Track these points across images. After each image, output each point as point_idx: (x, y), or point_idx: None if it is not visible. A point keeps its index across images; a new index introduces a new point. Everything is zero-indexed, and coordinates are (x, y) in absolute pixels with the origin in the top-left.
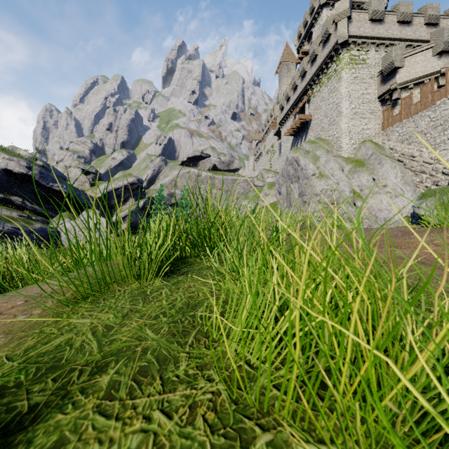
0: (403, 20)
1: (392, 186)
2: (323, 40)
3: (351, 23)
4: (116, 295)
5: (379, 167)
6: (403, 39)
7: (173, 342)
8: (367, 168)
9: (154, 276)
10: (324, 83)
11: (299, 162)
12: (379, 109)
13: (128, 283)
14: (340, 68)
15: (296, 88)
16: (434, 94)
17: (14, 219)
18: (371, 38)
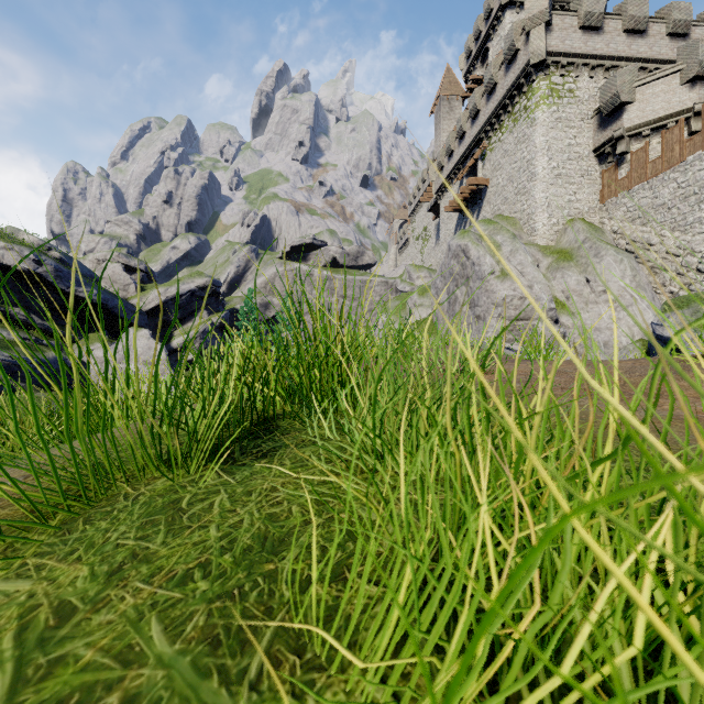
0: (634, 28)
1: (617, 291)
2: (506, 59)
3: (552, 32)
4: (115, 507)
5: (596, 261)
6: (634, 58)
7: (210, 669)
8: (578, 262)
9: (206, 460)
10: (508, 127)
11: (468, 253)
12: (596, 170)
13: (149, 478)
14: (534, 104)
15: (463, 136)
16: (684, 145)
17: (14, 343)
18: (583, 57)
